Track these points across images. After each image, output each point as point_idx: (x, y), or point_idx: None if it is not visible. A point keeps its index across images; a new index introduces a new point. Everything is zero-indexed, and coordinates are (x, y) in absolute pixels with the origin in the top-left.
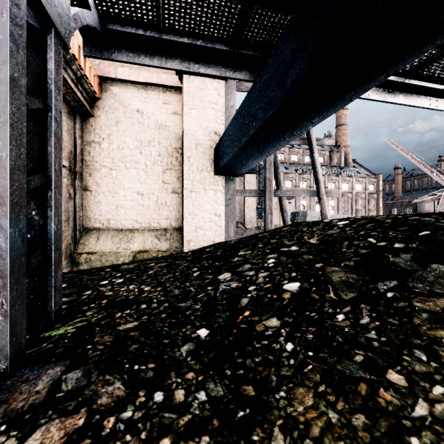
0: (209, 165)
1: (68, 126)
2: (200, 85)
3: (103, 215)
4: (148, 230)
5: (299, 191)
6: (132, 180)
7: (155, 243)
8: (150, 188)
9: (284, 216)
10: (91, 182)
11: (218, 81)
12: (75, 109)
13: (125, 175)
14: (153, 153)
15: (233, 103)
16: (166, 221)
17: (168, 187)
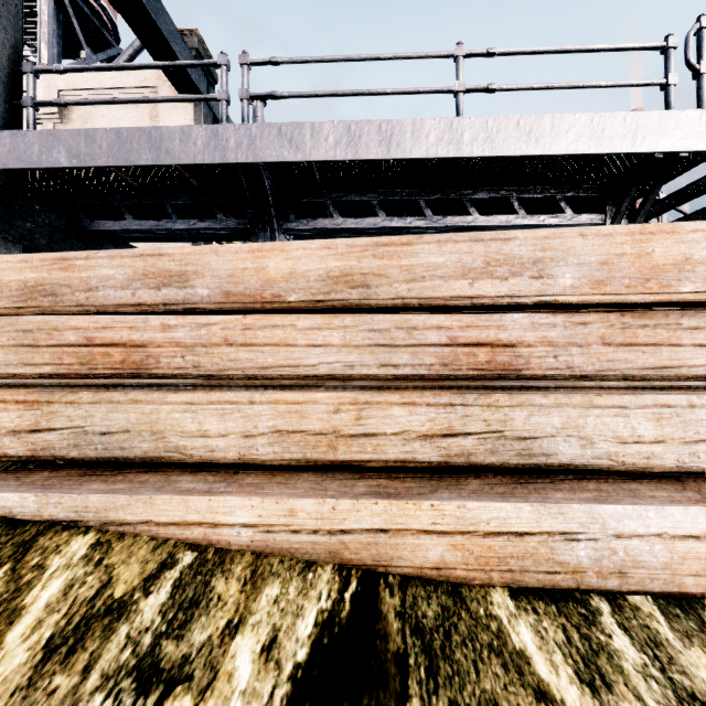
0: None
1: None
2: None
3: None
4: None
5: None
6: None
7: None
8: None
9: None
10: None
11: None
12: None
13: None
14: None
15: None
16: None
17: None
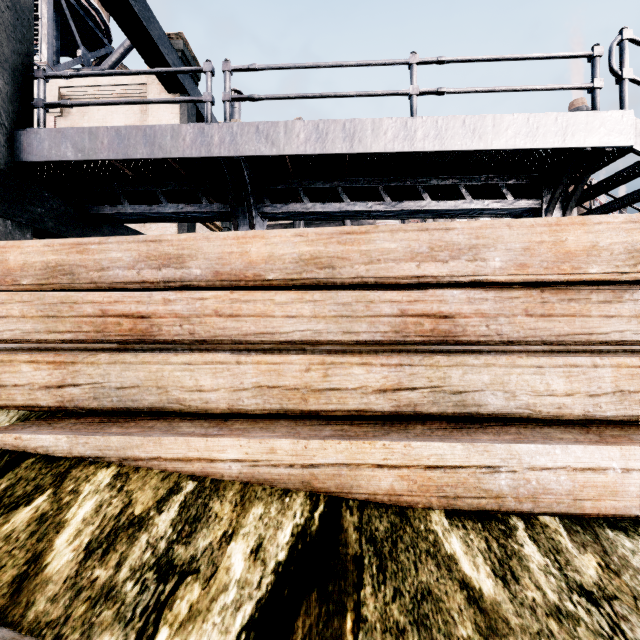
0: None
1: None
2: None
3: None
4: None
5: None
6: None
7: None
8: None
9: None
10: None
11: None
12: None
13: None
14: None
15: None
16: None
17: None
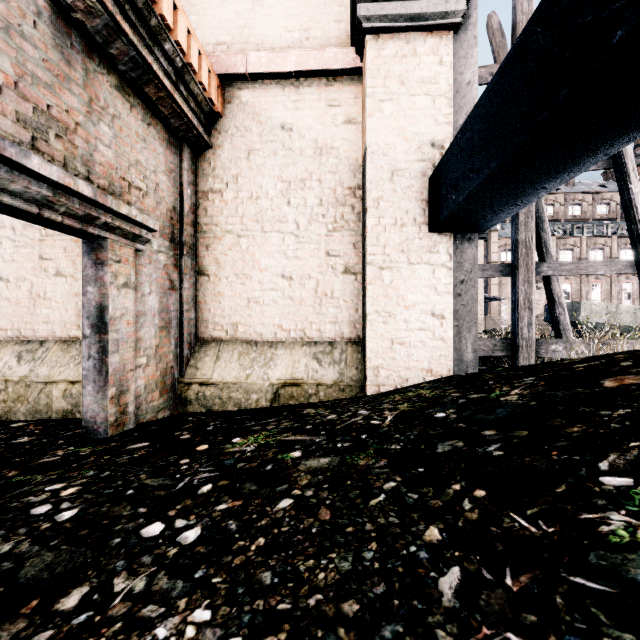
0: (419, 212)
1: (168, 164)
2: (400, 50)
3: (227, 316)
4: (301, 344)
5: (591, 262)
6: (273, 254)
7: (312, 368)
8: (303, 266)
9: (556, 312)
10: (208, 261)
11: (437, 35)
12: (179, 135)
13: (262, 246)
14: (310, 202)
15: (471, 76)
16: (332, 327)
17: (337, 263)
